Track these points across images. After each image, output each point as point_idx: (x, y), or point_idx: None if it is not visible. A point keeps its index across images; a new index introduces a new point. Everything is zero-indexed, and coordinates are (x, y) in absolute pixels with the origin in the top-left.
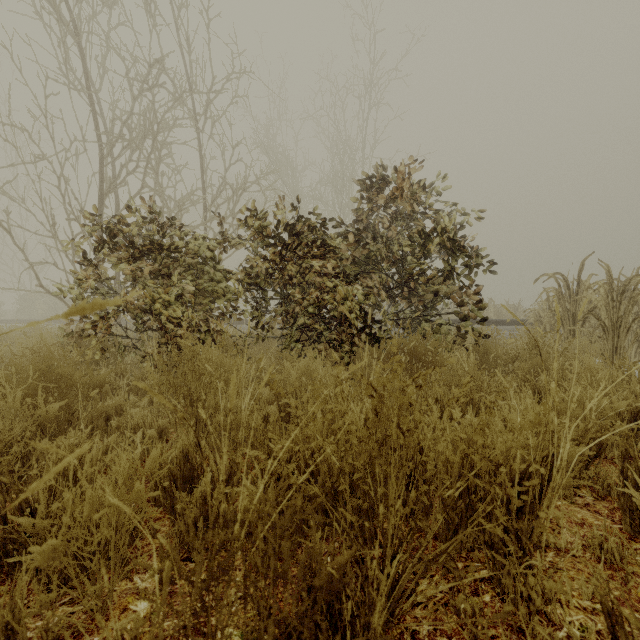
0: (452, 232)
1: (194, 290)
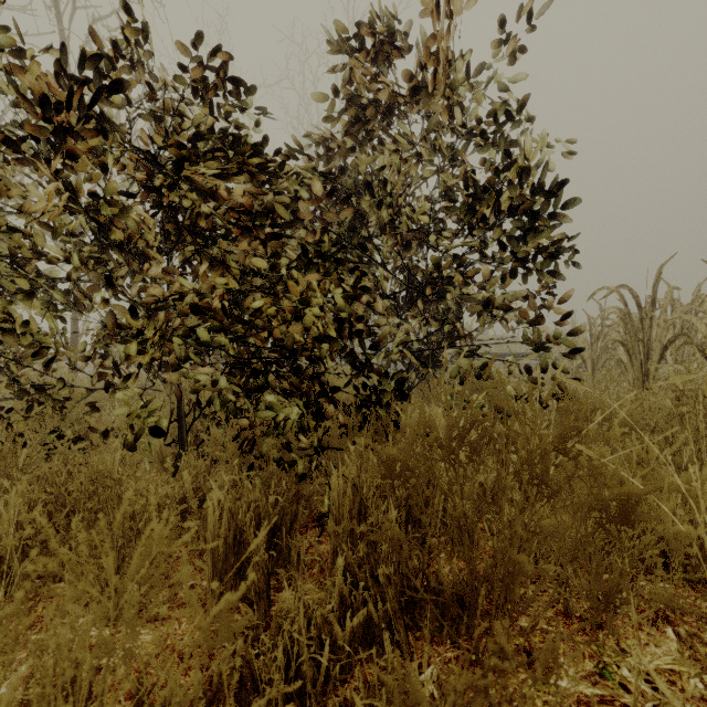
0: None
1: None
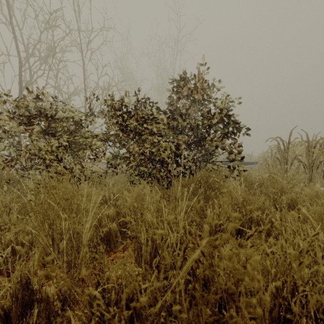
0: (226, 111)
1: (69, 143)
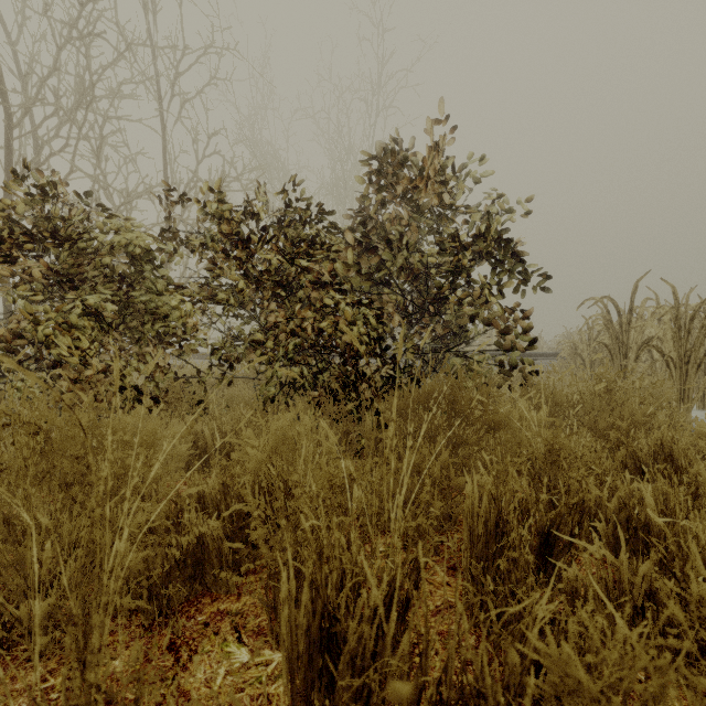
0: (494, 234)
1: (113, 307)
